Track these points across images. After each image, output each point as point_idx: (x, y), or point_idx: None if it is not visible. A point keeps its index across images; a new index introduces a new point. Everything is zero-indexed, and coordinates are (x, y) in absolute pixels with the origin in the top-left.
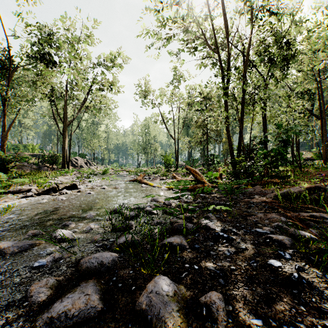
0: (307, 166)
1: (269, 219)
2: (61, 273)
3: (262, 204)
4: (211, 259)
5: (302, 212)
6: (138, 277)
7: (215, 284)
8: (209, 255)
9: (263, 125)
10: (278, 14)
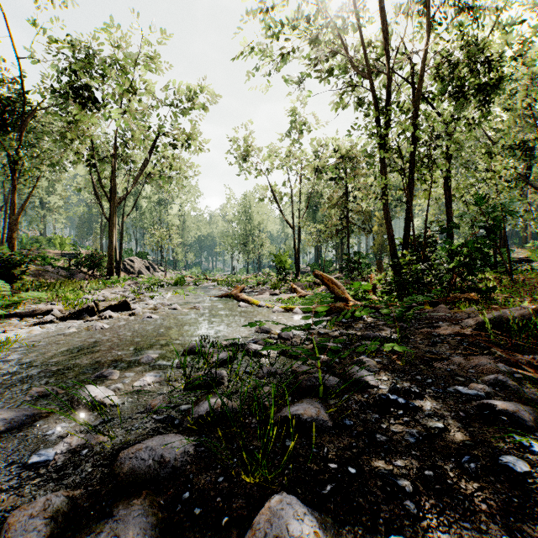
0: (521, 272)
1: (477, 367)
2: (80, 480)
3: (456, 338)
4: (380, 450)
5: (534, 354)
6: (235, 491)
7: (397, 514)
8: (374, 443)
9: (447, 202)
10: (472, 9)
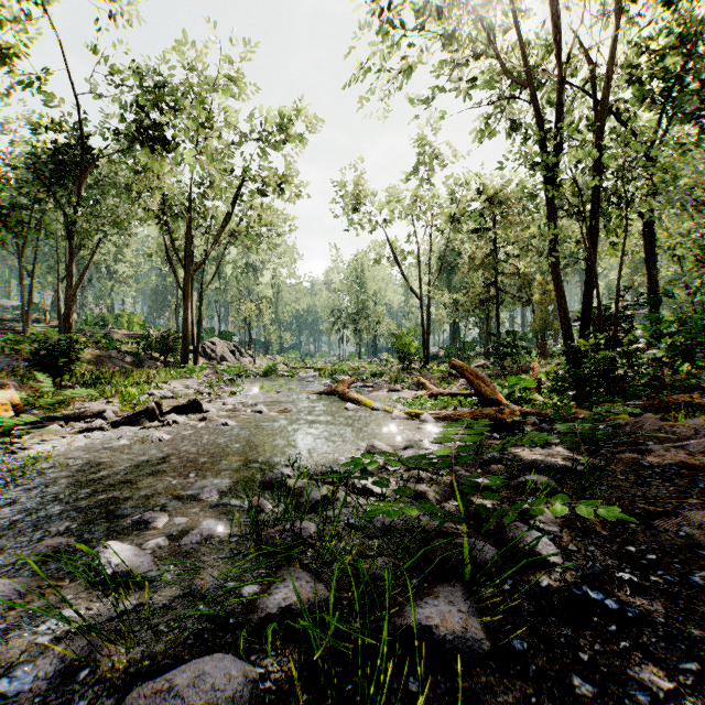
0: None
1: None
2: None
3: (681, 472)
4: None
5: None
6: None
7: None
8: (571, 699)
9: (648, 258)
10: None
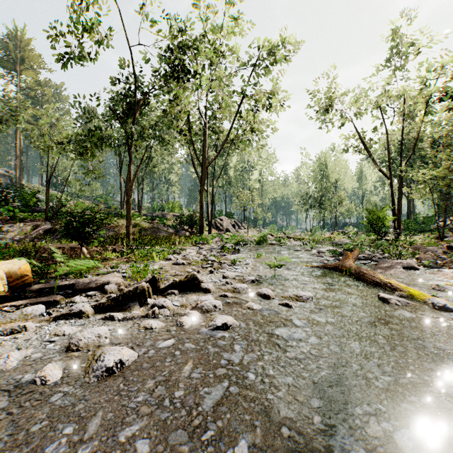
0: None
1: None
2: None
3: None
4: None
5: None
6: None
7: None
8: None
9: None
10: None
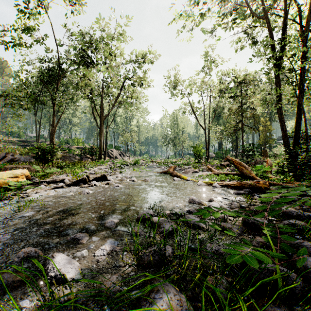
0: None
1: None
2: None
3: None
4: None
5: None
6: None
7: None
8: None
9: None
10: None
